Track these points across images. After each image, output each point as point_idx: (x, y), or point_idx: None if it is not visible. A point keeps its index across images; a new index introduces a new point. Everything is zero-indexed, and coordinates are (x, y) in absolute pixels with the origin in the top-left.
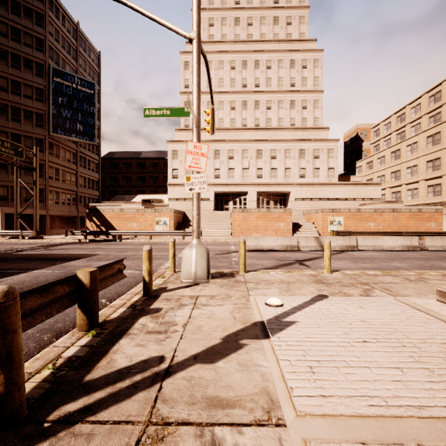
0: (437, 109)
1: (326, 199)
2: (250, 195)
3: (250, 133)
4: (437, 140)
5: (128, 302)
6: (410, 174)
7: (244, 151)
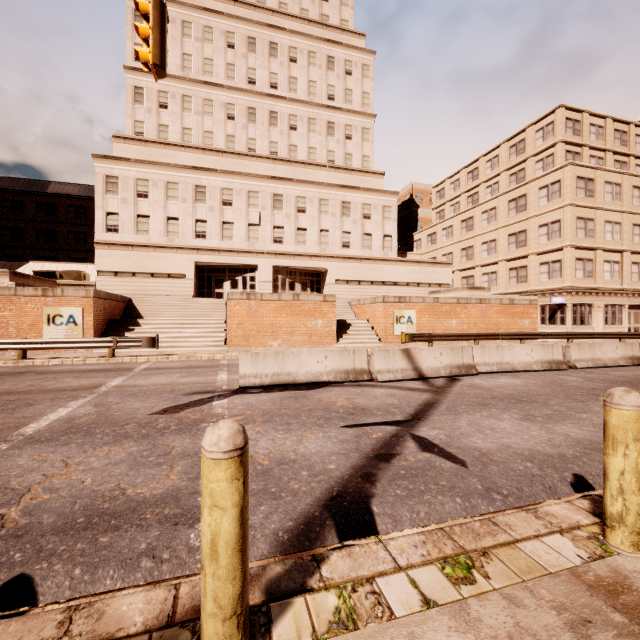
0: (520, 164)
1: (381, 283)
2: (262, 271)
3: (262, 164)
4: (522, 206)
5: None
6: (487, 252)
7: (252, 194)
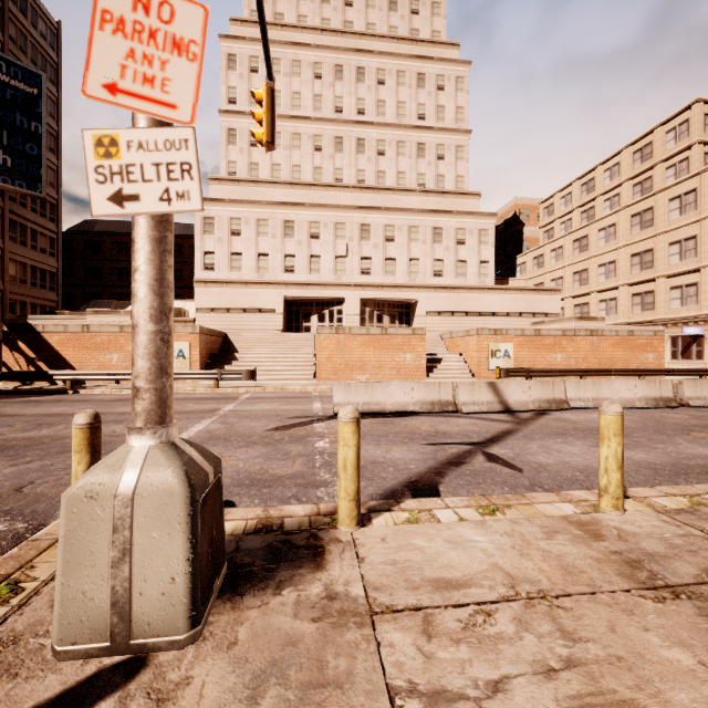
0: (646, 171)
1: (476, 314)
2: (349, 304)
3: (349, 194)
4: (648, 221)
5: None
6: (605, 276)
7: (339, 226)
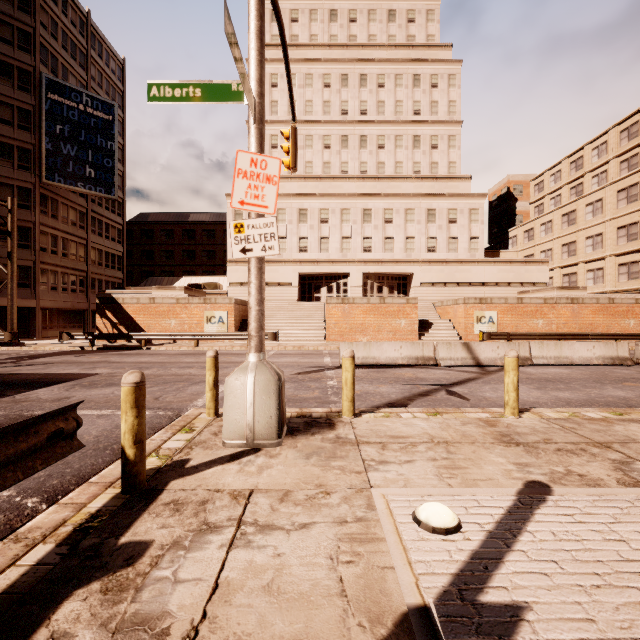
0: (632, 149)
1: (467, 284)
2: (353, 278)
3: (353, 184)
4: (633, 195)
5: (73, 519)
6: (592, 247)
7: (345, 211)
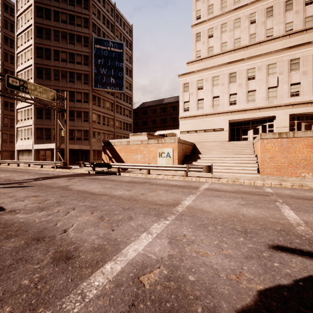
0: None
1: None
2: (279, 120)
3: (278, 43)
4: None
5: None
6: None
7: (270, 66)
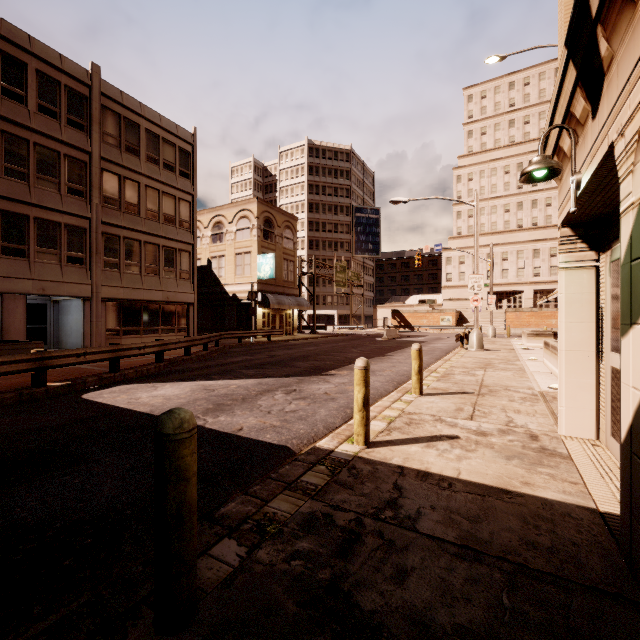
0: None
1: None
2: (526, 293)
3: (526, 233)
4: None
5: None
6: None
7: (519, 252)
